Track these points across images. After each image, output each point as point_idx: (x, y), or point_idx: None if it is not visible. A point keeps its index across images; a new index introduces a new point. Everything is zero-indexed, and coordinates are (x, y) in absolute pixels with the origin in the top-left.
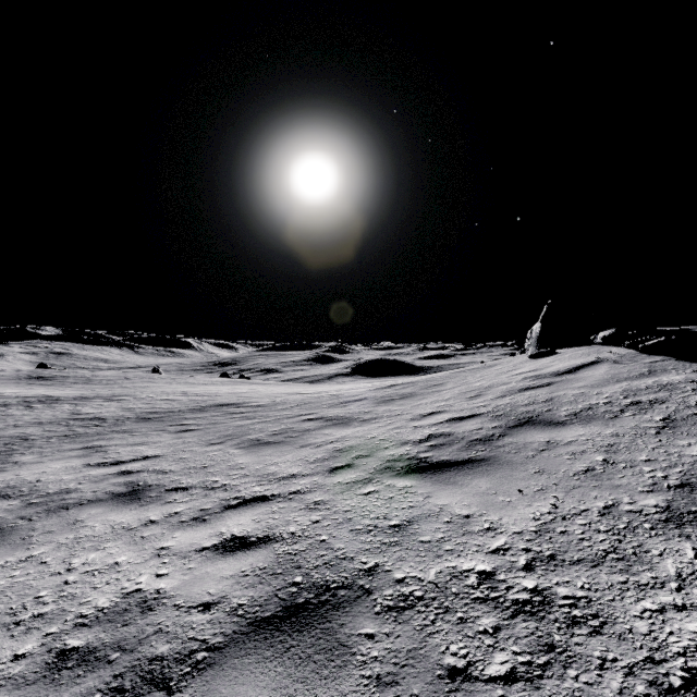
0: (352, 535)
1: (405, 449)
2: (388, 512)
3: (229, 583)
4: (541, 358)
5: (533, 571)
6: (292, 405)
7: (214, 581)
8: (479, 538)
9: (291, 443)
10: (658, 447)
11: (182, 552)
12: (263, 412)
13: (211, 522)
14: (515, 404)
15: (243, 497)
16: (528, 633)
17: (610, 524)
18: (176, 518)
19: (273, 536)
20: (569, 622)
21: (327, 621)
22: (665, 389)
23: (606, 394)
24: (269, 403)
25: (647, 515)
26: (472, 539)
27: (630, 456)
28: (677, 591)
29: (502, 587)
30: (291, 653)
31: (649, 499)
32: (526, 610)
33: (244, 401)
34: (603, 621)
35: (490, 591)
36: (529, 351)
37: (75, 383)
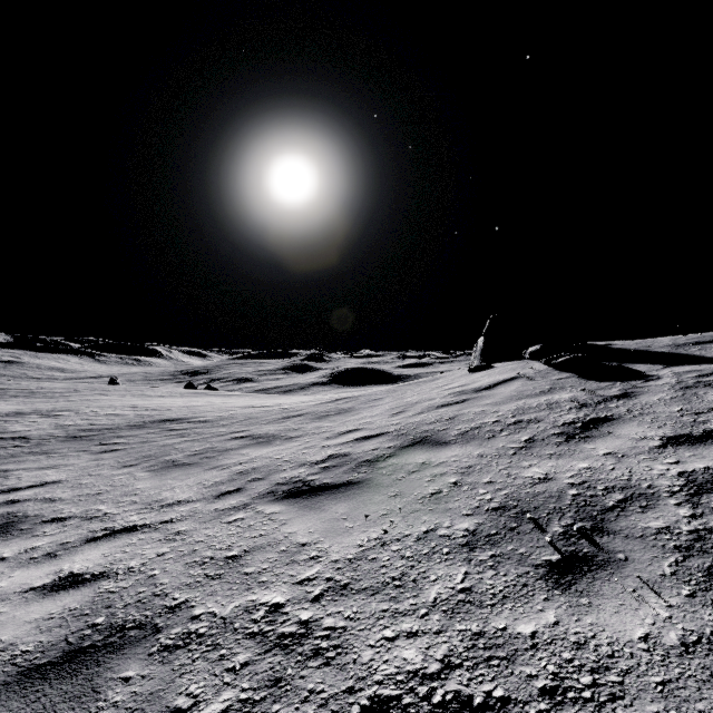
0: (184, 568)
1: (299, 471)
2: (235, 542)
3: (28, 627)
4: (477, 373)
5: (318, 601)
6: (236, 420)
7: (14, 626)
8: (298, 568)
9: (202, 465)
10: (505, 468)
11: (6, 594)
12: (202, 428)
13: (61, 557)
14: (422, 422)
15: (113, 527)
16: (268, 668)
17: (417, 549)
18: (29, 555)
19: (109, 572)
20: (310, 654)
21: (97, 665)
22: (549, 408)
23: (500, 413)
24: (215, 418)
25: (453, 539)
26: (290, 569)
27: (477, 478)
28: (421, 618)
29: (280, 620)
30: (38, 704)
31: (465, 522)
32: (284, 644)
33: (192, 416)
34: (340, 652)
35: (267, 625)
36: (474, 364)
37: (15, 397)
